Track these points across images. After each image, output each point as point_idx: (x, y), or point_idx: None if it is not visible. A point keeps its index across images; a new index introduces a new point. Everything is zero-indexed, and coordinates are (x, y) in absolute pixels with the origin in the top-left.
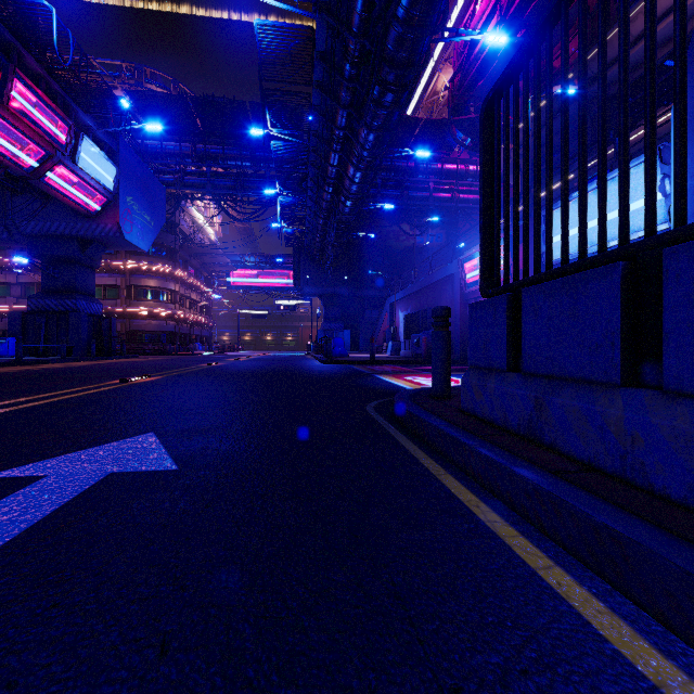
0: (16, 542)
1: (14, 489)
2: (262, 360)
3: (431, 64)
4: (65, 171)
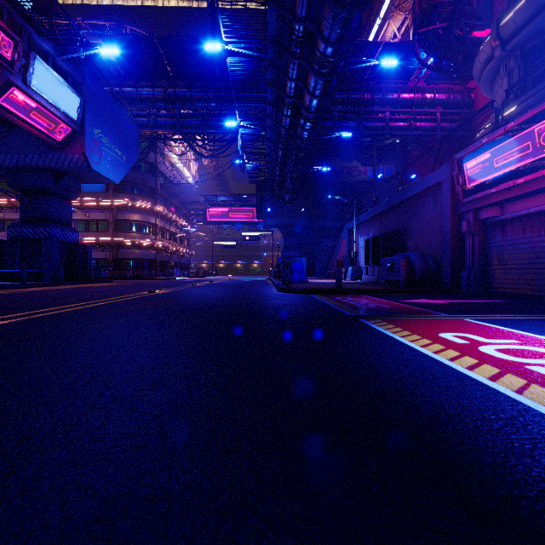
0: None
1: None
2: (218, 286)
3: (380, 15)
4: (19, 94)
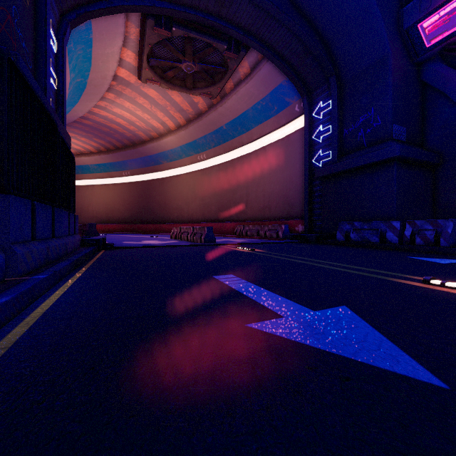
0: (240, 294)
1: (302, 304)
2: None
3: None
4: None
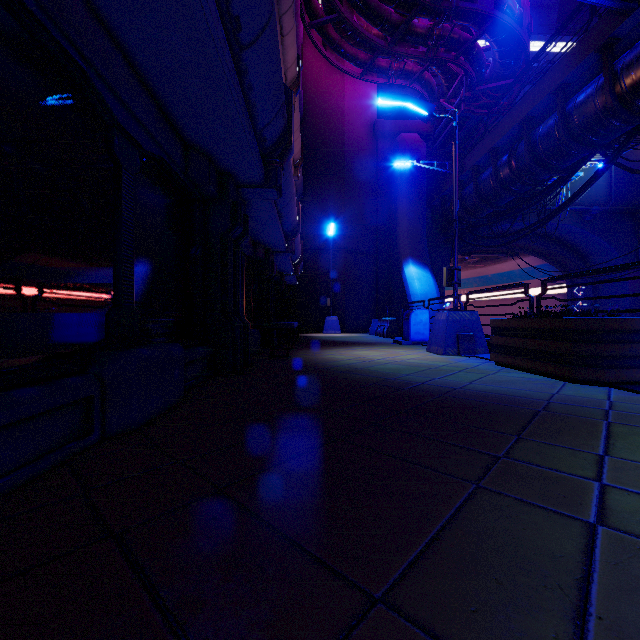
0: None
1: None
2: None
3: None
4: None
